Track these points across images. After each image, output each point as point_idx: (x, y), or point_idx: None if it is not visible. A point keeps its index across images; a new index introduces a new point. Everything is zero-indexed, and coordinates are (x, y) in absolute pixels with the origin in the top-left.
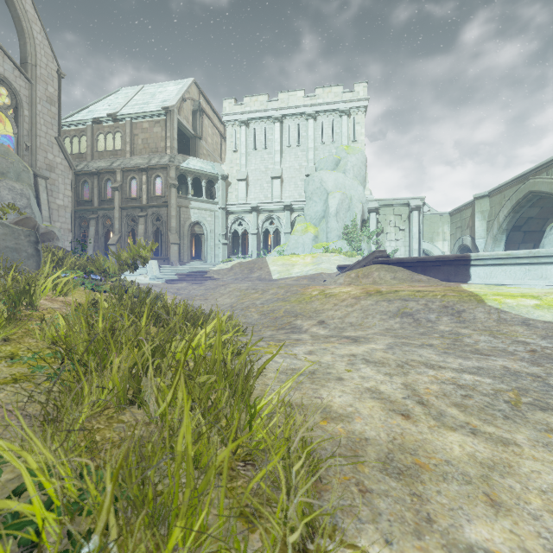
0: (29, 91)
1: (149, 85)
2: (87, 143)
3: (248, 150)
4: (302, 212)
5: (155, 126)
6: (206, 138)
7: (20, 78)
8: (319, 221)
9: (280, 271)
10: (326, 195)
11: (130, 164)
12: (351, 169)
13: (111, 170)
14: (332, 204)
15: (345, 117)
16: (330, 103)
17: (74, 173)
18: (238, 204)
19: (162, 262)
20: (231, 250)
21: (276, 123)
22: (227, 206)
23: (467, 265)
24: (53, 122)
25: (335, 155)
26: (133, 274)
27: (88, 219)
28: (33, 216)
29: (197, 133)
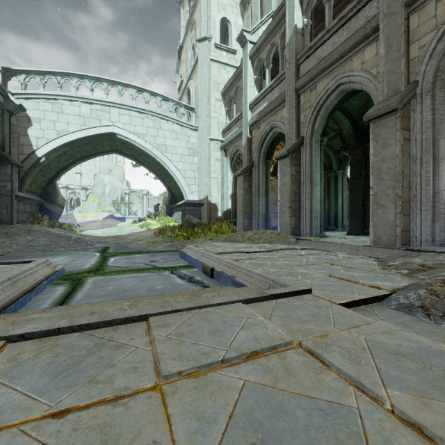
0: None
1: None
2: None
3: None
4: (93, 191)
5: None
6: None
7: None
8: (101, 196)
9: (80, 219)
10: (104, 185)
11: None
12: (117, 175)
13: None
14: (107, 190)
15: None
16: None
17: None
18: None
19: None
20: None
21: None
22: None
23: (125, 219)
24: None
25: (109, 167)
26: None
27: None
28: None
29: None
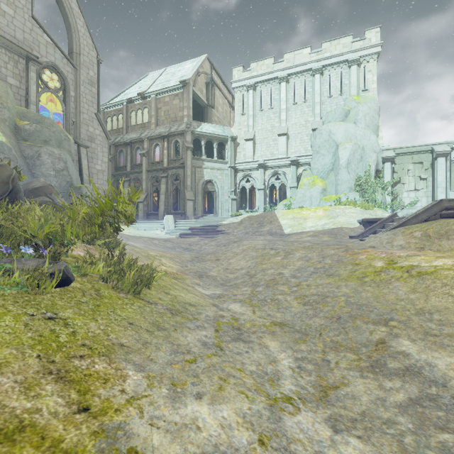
0: (75, 75)
1: (171, 66)
2: (123, 119)
3: (255, 112)
4: (308, 166)
5: (174, 99)
6: (217, 107)
7: (67, 65)
8: (327, 174)
9: (291, 225)
10: (335, 147)
11: (155, 133)
12: (362, 119)
13: (139, 140)
14: (342, 155)
15: (354, 67)
16: (338, 55)
17: (113, 144)
18: (246, 162)
19: (179, 216)
20: (239, 204)
21: (281, 83)
22: (236, 165)
23: None
24: (93, 100)
25: (344, 107)
26: (152, 228)
27: (123, 182)
28: (69, 177)
29: (209, 102)
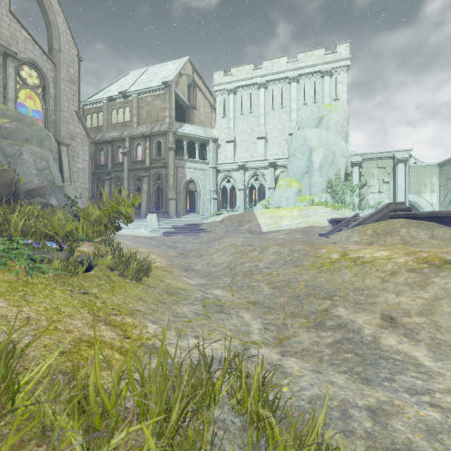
0: (55, 72)
1: (152, 66)
2: (103, 117)
3: (235, 115)
4: (285, 168)
5: (156, 99)
6: (198, 109)
7: (47, 62)
8: (302, 176)
9: (269, 224)
10: (309, 151)
11: (137, 132)
12: (333, 126)
13: (121, 138)
14: (316, 159)
15: (327, 78)
16: (312, 65)
17: (93, 142)
18: (227, 163)
19: (162, 215)
20: (220, 204)
21: (260, 88)
22: (217, 166)
23: None
24: (73, 98)
25: (318, 114)
26: (135, 227)
27: (104, 180)
28: (51, 176)
29: (191, 104)
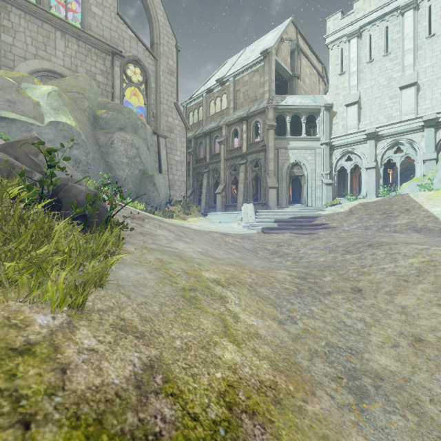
0: (155, 66)
1: (250, 45)
2: (203, 111)
3: (360, 66)
4: None
5: (254, 76)
6: (303, 79)
7: (149, 57)
8: None
9: None
10: None
11: (233, 118)
12: None
13: (218, 128)
14: None
15: None
16: None
17: (194, 137)
18: (347, 134)
19: (260, 207)
20: (336, 191)
21: (405, 12)
22: (331, 140)
23: None
24: (172, 90)
25: None
26: (227, 220)
27: (202, 174)
28: (142, 165)
29: (295, 73)
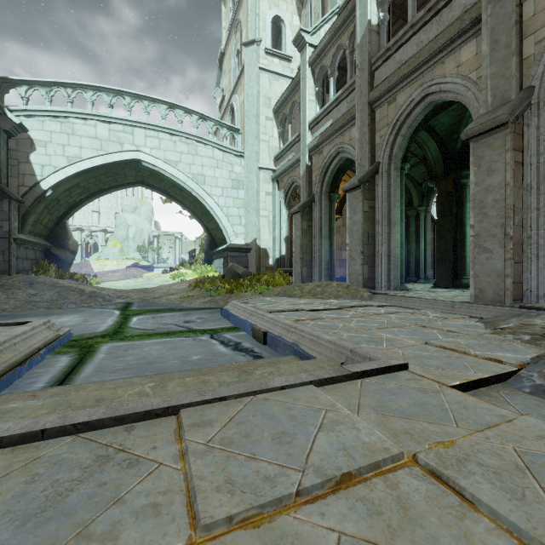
0: None
1: None
2: None
3: None
4: (114, 233)
5: None
6: None
7: None
8: (124, 240)
9: (98, 268)
10: (128, 227)
11: None
12: (143, 214)
13: None
14: (131, 233)
15: None
16: None
17: None
18: None
19: None
20: None
21: None
22: None
23: (154, 268)
24: None
25: (134, 205)
26: None
27: None
28: None
29: None
